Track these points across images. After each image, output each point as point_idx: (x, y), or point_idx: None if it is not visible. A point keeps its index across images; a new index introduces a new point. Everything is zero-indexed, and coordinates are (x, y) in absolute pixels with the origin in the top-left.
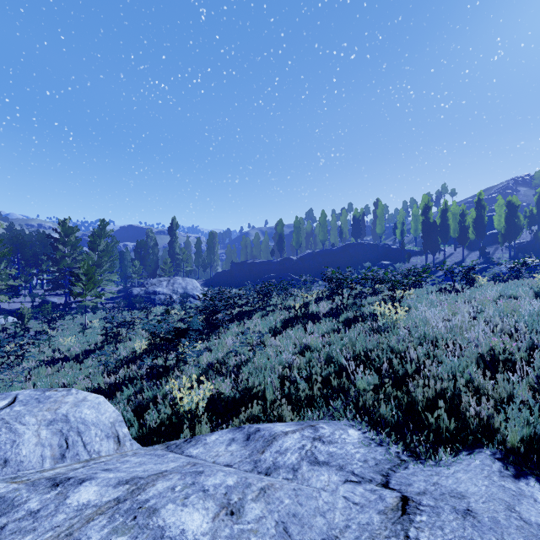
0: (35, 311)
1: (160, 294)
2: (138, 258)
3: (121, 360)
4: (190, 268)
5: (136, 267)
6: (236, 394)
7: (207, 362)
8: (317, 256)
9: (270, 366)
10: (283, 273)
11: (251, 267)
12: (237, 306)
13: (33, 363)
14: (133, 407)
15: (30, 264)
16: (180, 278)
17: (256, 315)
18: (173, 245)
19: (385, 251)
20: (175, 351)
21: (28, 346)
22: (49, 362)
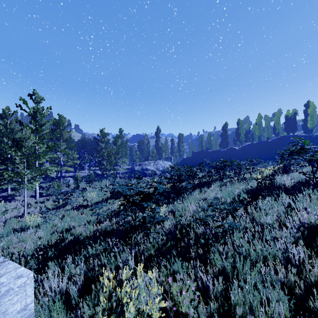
0: (87, 177)
1: (149, 170)
2: (139, 150)
3: (112, 212)
4: (167, 156)
5: (137, 155)
6: (206, 311)
7: (169, 230)
8: (255, 146)
9: (255, 259)
10: (229, 158)
11: (205, 154)
12: (197, 178)
13: (71, 206)
14: (86, 276)
15: (89, 154)
16: (161, 161)
17: (214, 185)
18: (157, 142)
19: (317, 140)
20: (143, 212)
21: (69, 196)
22: (77, 207)
